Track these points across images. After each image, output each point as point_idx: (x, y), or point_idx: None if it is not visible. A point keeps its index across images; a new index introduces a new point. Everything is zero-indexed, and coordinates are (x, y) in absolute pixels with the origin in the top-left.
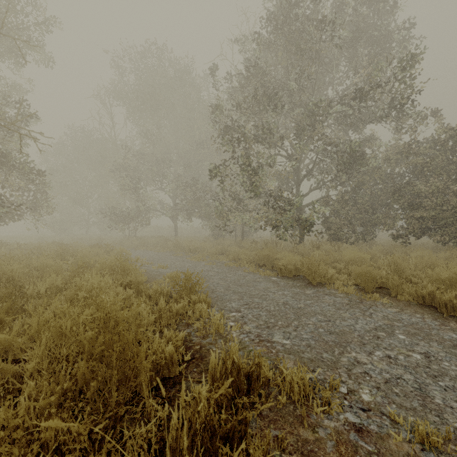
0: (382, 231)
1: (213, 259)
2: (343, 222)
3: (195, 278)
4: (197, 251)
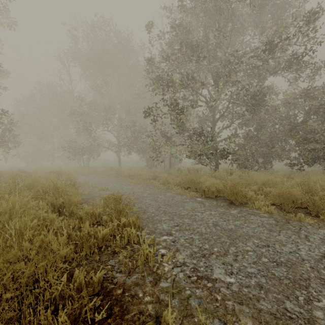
0: (279, 161)
1: (146, 183)
2: (249, 154)
3: (125, 199)
4: (134, 177)
